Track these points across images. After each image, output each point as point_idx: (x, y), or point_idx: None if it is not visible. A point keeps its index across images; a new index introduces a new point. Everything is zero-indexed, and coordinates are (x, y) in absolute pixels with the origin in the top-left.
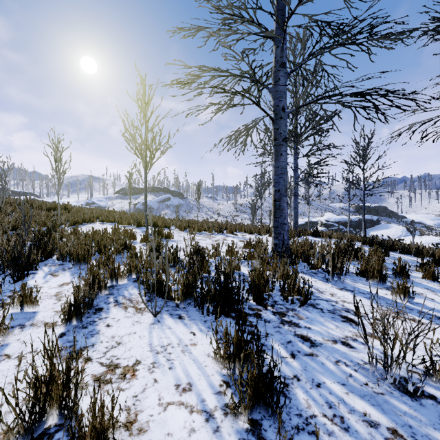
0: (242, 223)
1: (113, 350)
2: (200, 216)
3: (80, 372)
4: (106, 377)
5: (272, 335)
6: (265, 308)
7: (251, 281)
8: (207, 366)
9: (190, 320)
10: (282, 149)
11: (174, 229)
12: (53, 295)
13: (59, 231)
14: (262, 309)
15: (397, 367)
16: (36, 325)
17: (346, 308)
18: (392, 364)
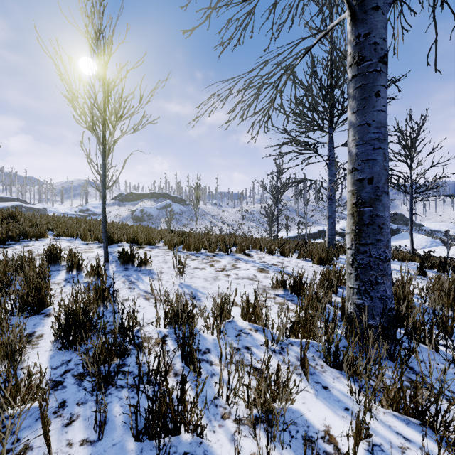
0: (249, 231)
1: None
2: (203, 224)
3: None
4: None
5: None
6: None
7: None
8: None
9: None
10: (379, 82)
11: (160, 248)
12: None
13: None
14: None
15: None
16: None
17: None
18: None
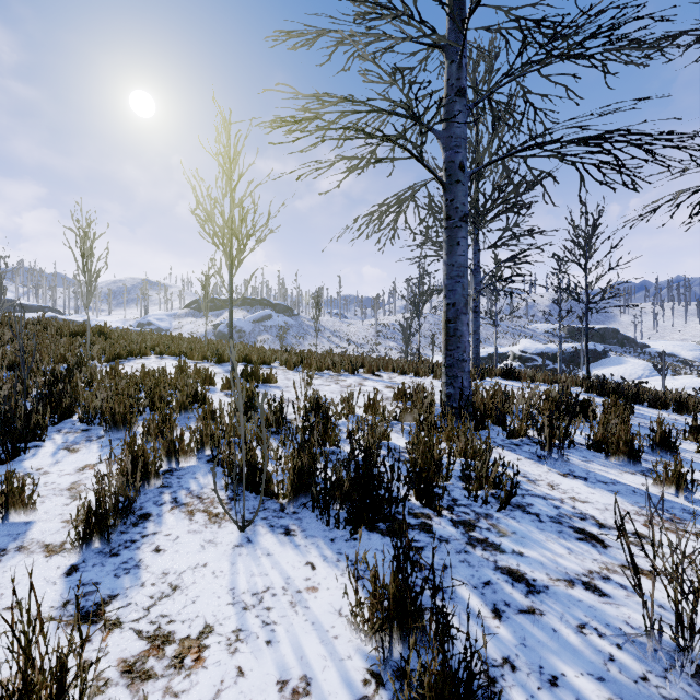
0: (386, 355)
1: (164, 604)
2: (319, 344)
3: (85, 677)
4: (147, 663)
5: (455, 569)
6: (437, 513)
7: (412, 463)
8: (338, 638)
9: (306, 538)
10: (460, 234)
11: (277, 368)
12: (66, 488)
13: (87, 371)
14: (432, 514)
15: (695, 638)
16: (26, 550)
17: (580, 512)
18: (692, 637)
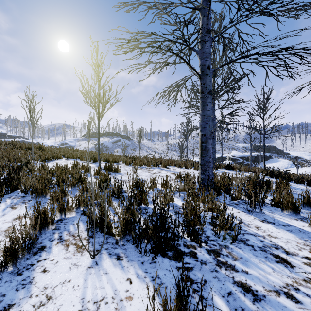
0: (172, 158)
1: (40, 310)
2: (142, 153)
3: None
4: None
5: (211, 283)
6: (199, 245)
7: (185, 216)
8: None
9: (128, 262)
10: (208, 100)
11: (121, 164)
12: (4, 230)
13: (29, 166)
14: (196, 246)
15: None
16: None
17: (274, 244)
18: None
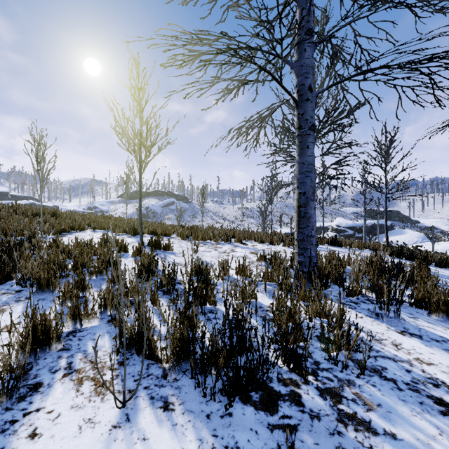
0: (249, 228)
1: None
2: (205, 220)
3: None
4: None
5: None
6: (304, 379)
7: (278, 327)
8: None
9: (183, 414)
10: (309, 140)
11: (175, 238)
12: None
13: (35, 242)
14: (299, 380)
15: None
16: None
17: (430, 377)
18: None
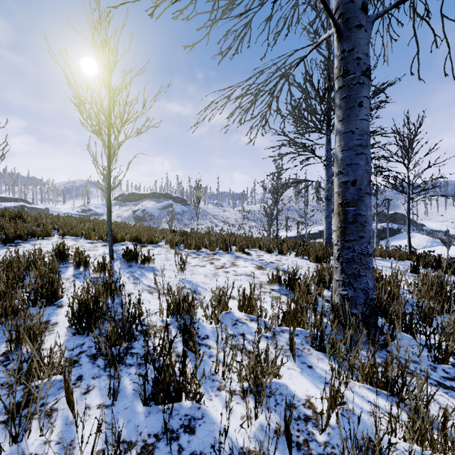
0: (250, 231)
1: None
2: (204, 224)
3: None
4: None
5: None
6: None
7: None
8: None
9: None
10: (362, 93)
11: (162, 246)
12: None
13: None
14: None
15: None
16: None
17: None
18: None
